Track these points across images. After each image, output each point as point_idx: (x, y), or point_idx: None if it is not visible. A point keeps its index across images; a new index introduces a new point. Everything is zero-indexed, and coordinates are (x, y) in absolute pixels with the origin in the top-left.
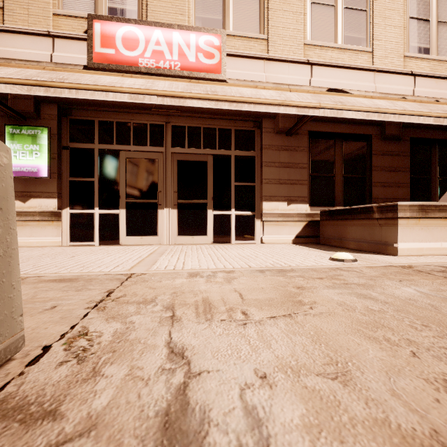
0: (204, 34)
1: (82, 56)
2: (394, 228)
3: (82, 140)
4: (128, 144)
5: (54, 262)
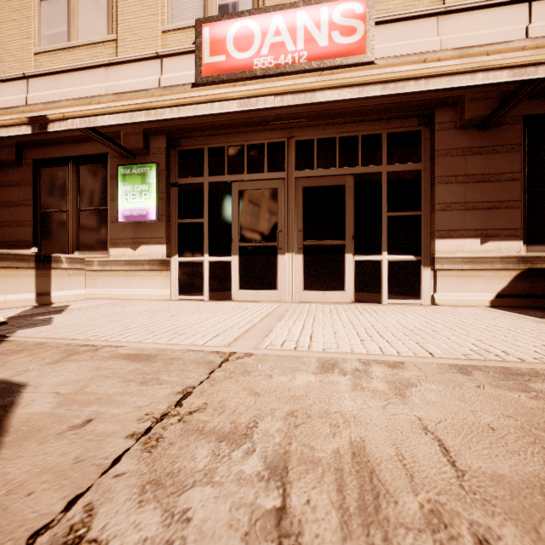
0: (341, 2)
1: (190, 72)
2: None
3: (190, 173)
4: (241, 172)
5: (147, 324)
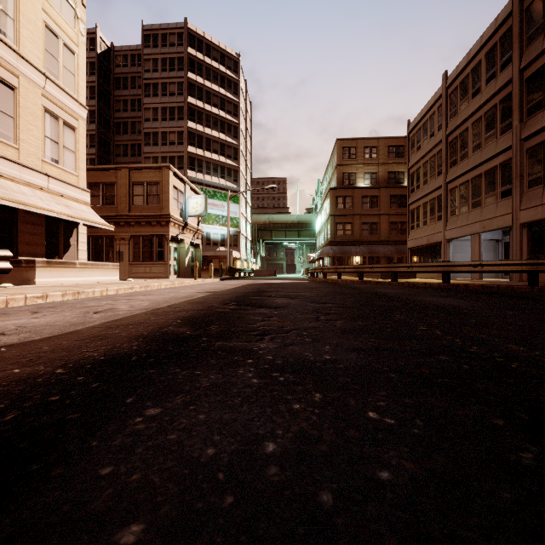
0: None
1: None
2: (35, 271)
3: None
4: None
5: None
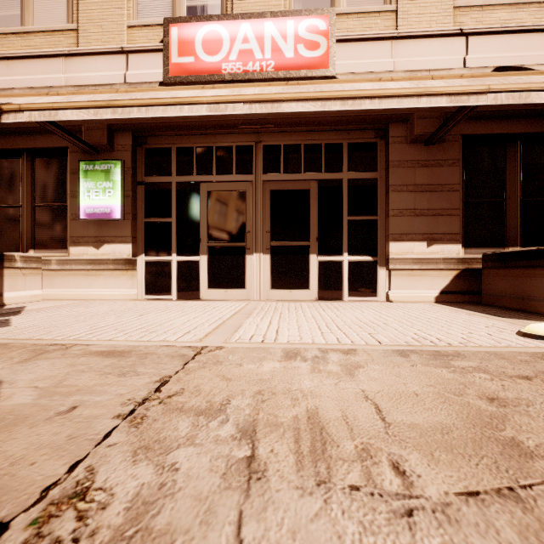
0: (306, 18)
1: (158, 70)
2: None
3: (158, 172)
4: (209, 173)
5: (116, 323)
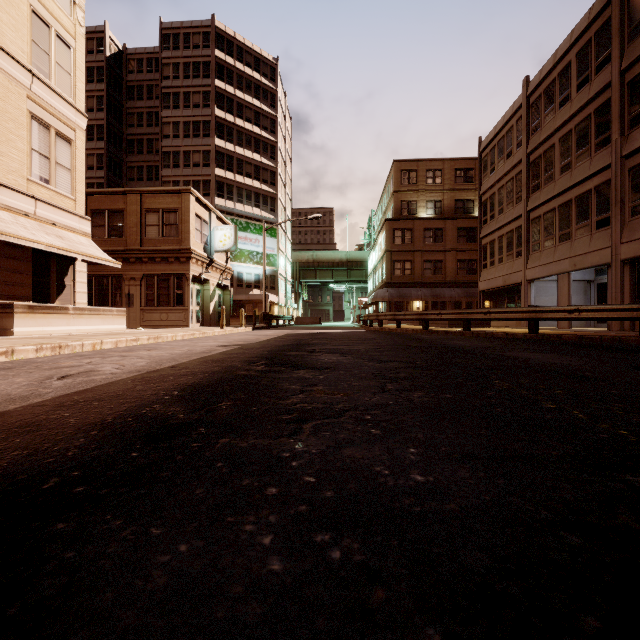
0: None
1: None
2: (12, 319)
3: None
4: None
5: None
